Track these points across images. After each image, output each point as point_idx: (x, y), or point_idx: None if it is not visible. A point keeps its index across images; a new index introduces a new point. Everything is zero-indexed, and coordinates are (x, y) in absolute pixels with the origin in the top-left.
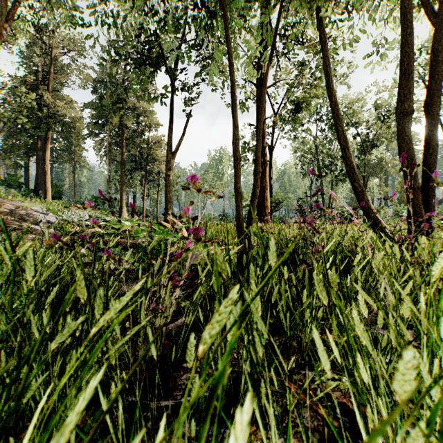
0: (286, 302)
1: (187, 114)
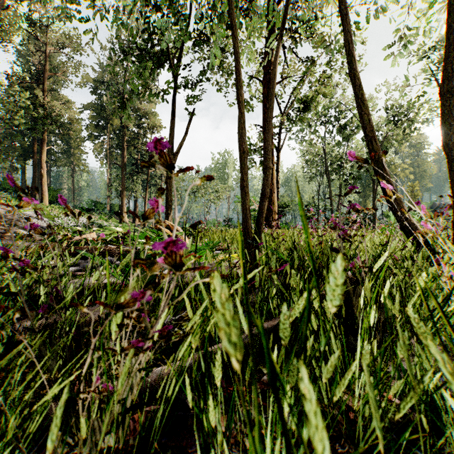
0: (378, 422)
1: (189, 112)
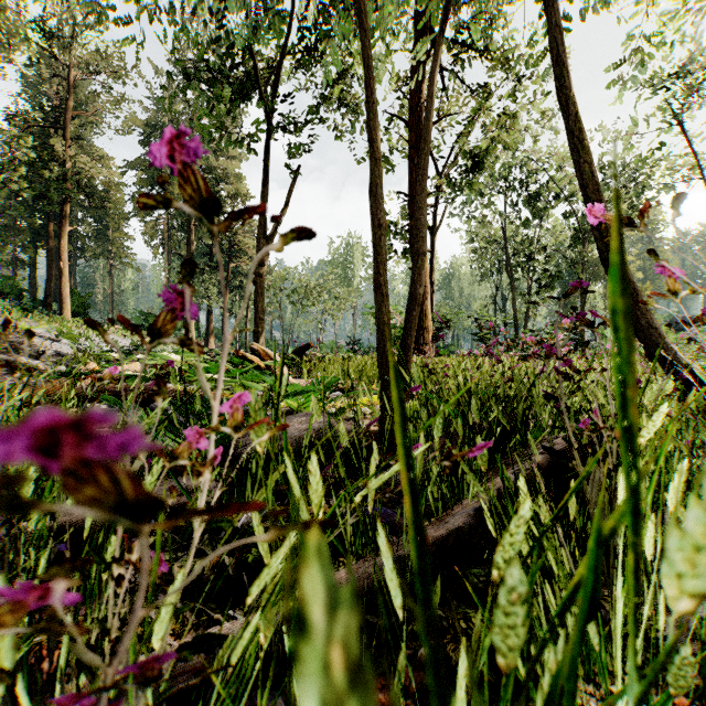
0: None
1: (292, 171)
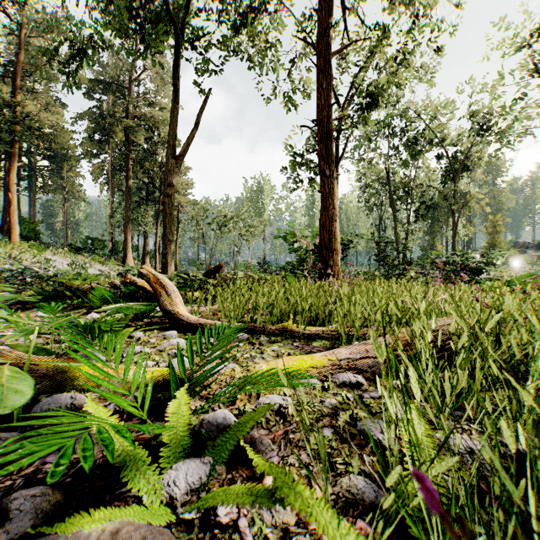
0: None
1: (201, 89)
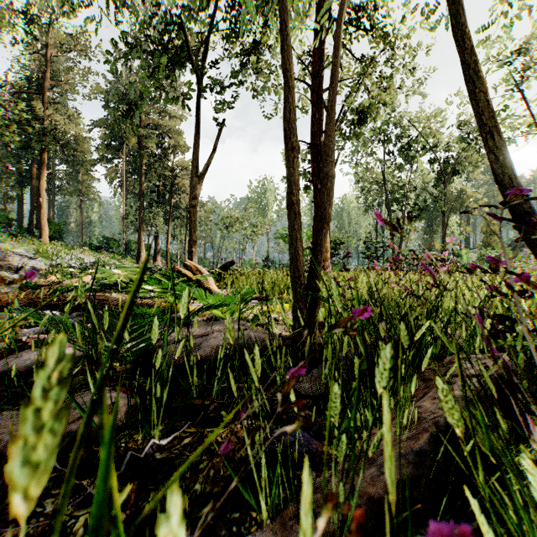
0: None
1: (219, 123)
